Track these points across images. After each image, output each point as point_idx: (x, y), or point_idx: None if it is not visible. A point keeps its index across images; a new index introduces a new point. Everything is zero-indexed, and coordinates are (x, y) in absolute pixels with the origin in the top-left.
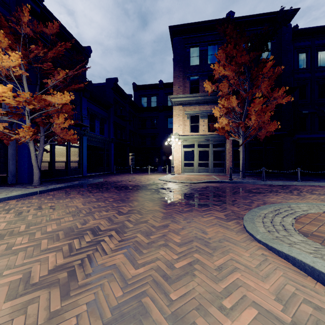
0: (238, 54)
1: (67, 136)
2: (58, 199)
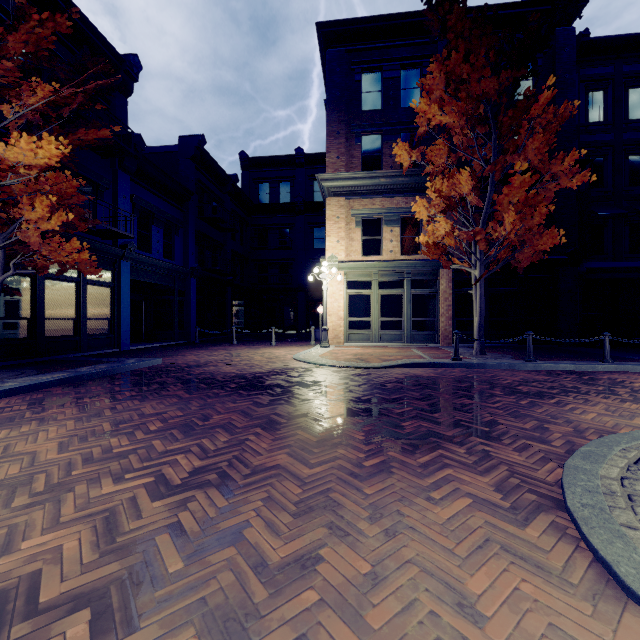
0: (474, 74)
1: (62, 255)
2: None
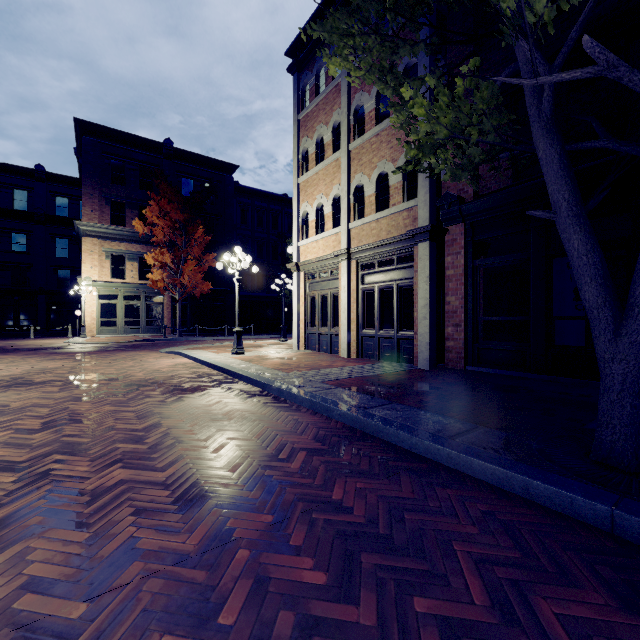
0: (173, 210)
1: None
2: None
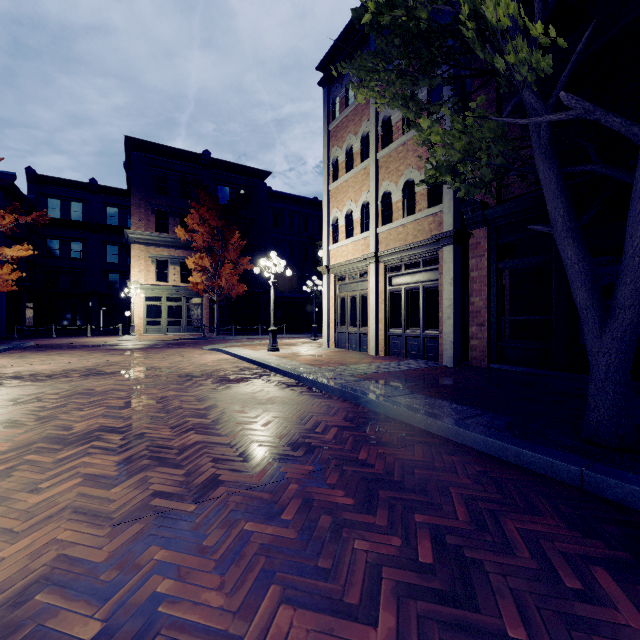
0: (212, 218)
1: (3, 288)
2: (46, 352)
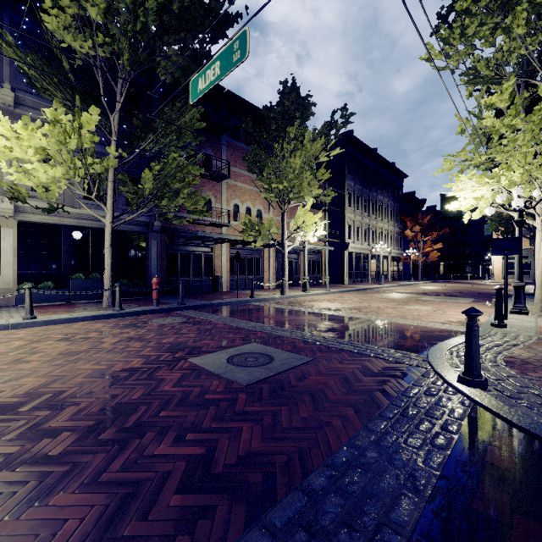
0: None
1: (433, 259)
2: (447, 283)
